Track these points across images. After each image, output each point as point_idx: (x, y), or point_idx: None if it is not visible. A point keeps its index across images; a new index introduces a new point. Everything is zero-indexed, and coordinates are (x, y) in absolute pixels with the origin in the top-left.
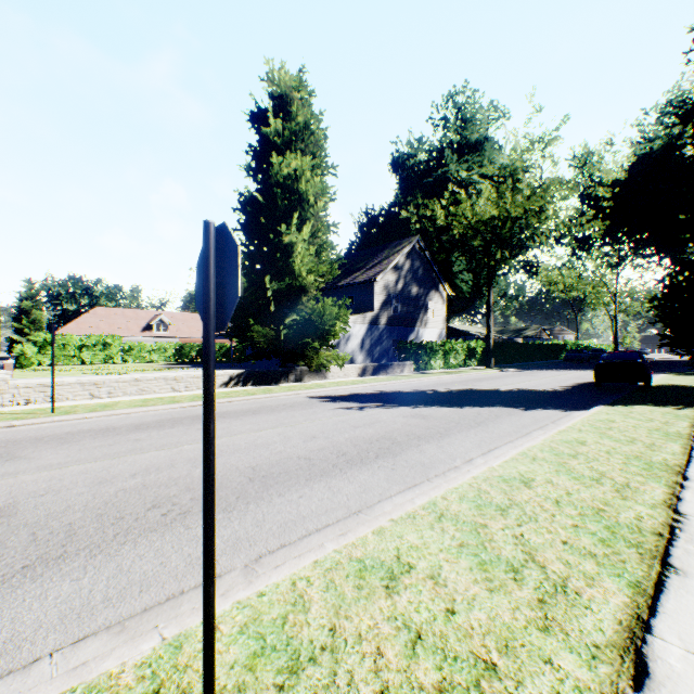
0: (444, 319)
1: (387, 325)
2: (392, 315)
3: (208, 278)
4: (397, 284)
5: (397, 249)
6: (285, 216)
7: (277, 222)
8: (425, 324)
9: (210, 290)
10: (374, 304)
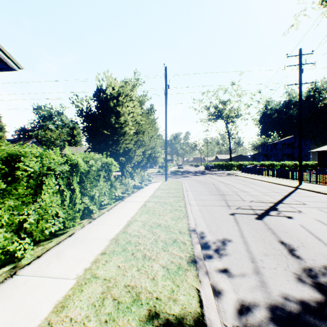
0: None
1: None
2: None
3: None
4: None
5: (28, 141)
6: None
7: None
8: None
9: None
10: None
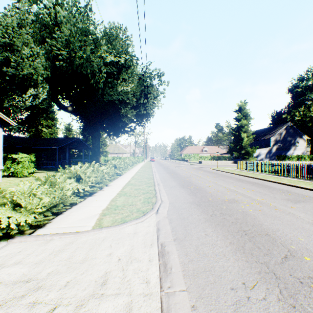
0: (304, 147)
1: (275, 150)
2: (277, 147)
3: (233, 155)
4: (280, 138)
5: (280, 127)
6: (241, 131)
7: (239, 133)
8: (294, 149)
9: (233, 155)
10: (270, 145)
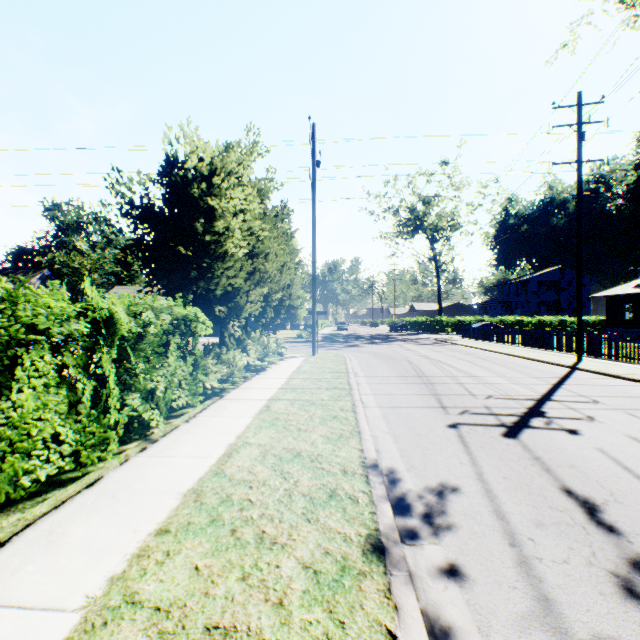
0: None
1: None
2: None
3: None
4: None
5: (34, 275)
6: None
7: None
8: None
9: None
10: None
